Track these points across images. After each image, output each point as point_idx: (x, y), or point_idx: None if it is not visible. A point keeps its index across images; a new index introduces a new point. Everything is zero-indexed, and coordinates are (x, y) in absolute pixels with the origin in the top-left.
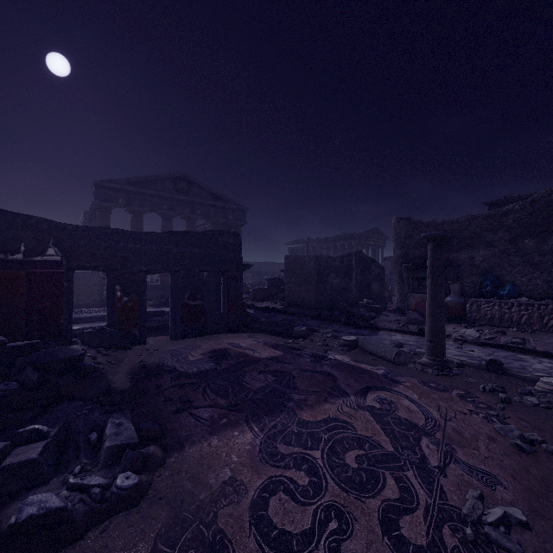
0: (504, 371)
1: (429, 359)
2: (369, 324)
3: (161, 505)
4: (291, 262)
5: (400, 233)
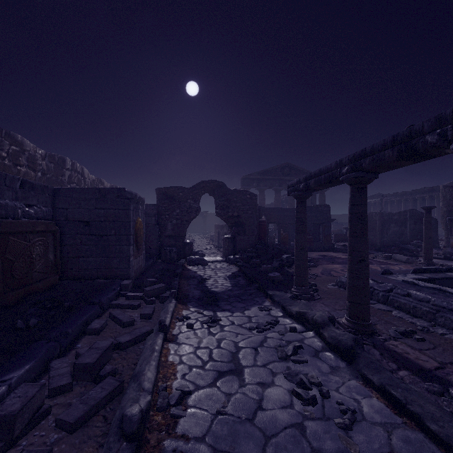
0: None
1: (423, 261)
2: (412, 254)
3: (321, 268)
4: None
5: (446, 196)
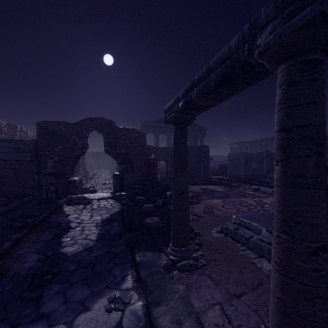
0: None
1: None
2: (270, 185)
3: (203, 204)
4: (231, 156)
5: None
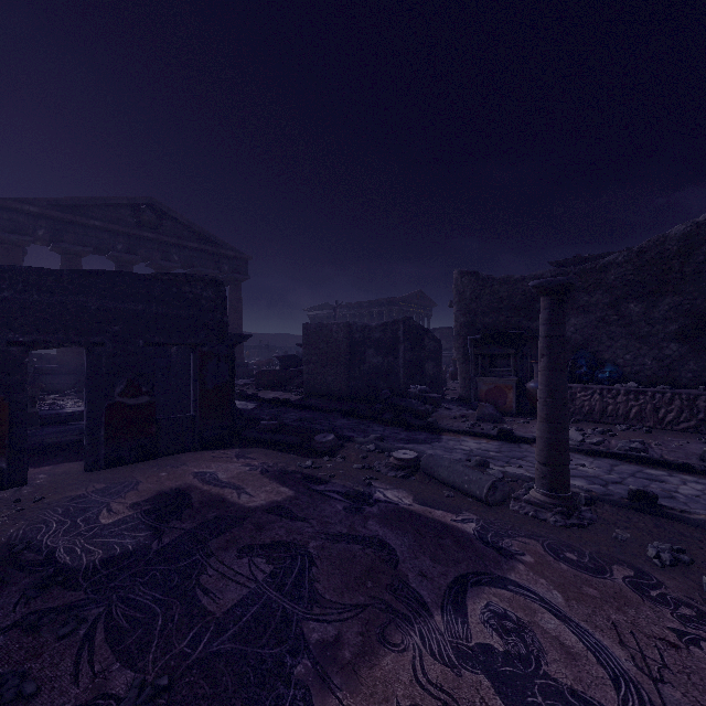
0: (661, 511)
1: (544, 495)
2: (426, 423)
3: None
4: (312, 332)
5: (464, 293)
